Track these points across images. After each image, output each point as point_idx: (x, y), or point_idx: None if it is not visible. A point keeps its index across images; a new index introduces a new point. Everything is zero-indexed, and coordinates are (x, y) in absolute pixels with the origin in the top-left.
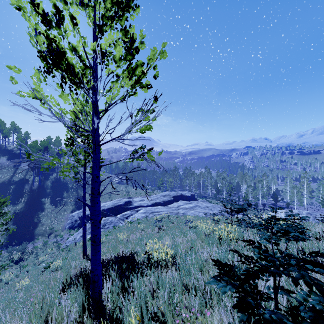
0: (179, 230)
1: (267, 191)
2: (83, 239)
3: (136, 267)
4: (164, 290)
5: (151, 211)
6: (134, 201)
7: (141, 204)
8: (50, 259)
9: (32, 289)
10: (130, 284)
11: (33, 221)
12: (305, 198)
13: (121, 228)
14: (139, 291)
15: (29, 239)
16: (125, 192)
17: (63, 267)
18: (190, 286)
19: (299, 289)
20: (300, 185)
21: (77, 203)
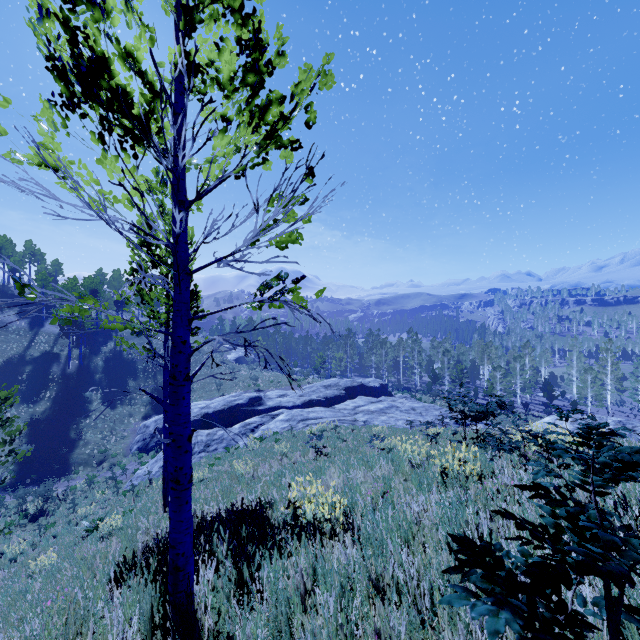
0: (359, 455)
1: (531, 378)
2: (164, 473)
3: (269, 533)
4: (329, 588)
5: (301, 417)
6: (267, 398)
7: (281, 404)
8: (100, 512)
9: (59, 575)
10: (256, 574)
11: (68, 436)
12: (609, 392)
13: (242, 450)
14: (275, 589)
15: (60, 472)
16: (250, 379)
17: (123, 528)
18: (386, 581)
19: (635, 592)
20: (600, 365)
21: (154, 402)
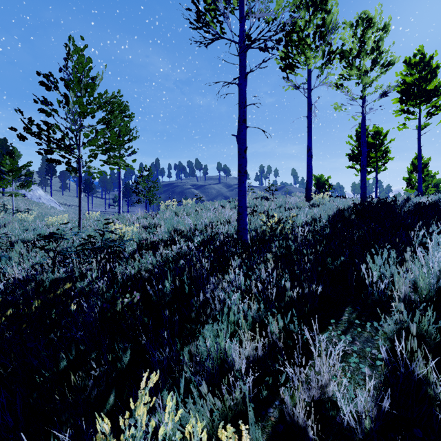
0: None
1: None
2: None
3: None
4: None
5: None
6: None
7: None
8: None
9: None
10: None
11: None
12: None
13: None
14: None
15: None
16: None
17: None
18: None
19: None
20: None
21: None
